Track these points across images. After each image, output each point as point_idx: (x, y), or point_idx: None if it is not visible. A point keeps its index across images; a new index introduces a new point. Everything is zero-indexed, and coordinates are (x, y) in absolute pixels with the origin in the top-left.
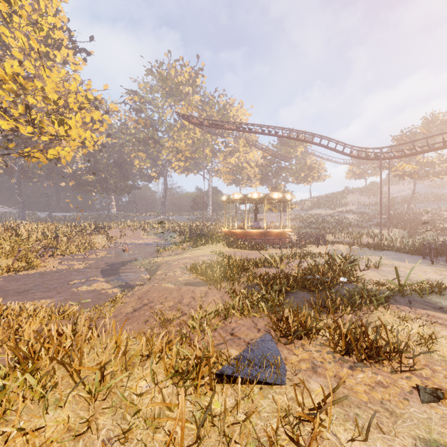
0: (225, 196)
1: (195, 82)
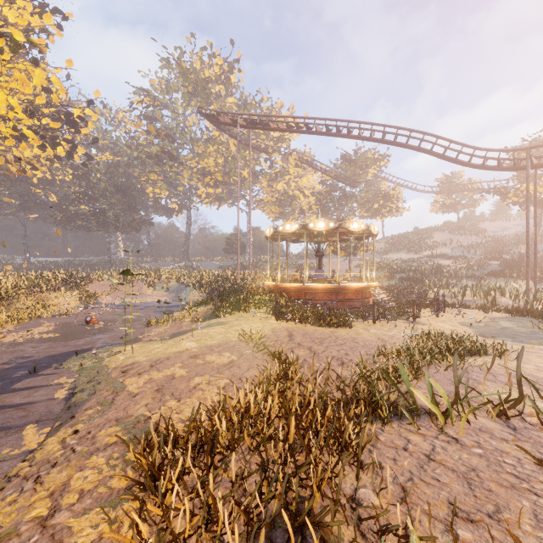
0: (270, 228)
1: (229, 80)
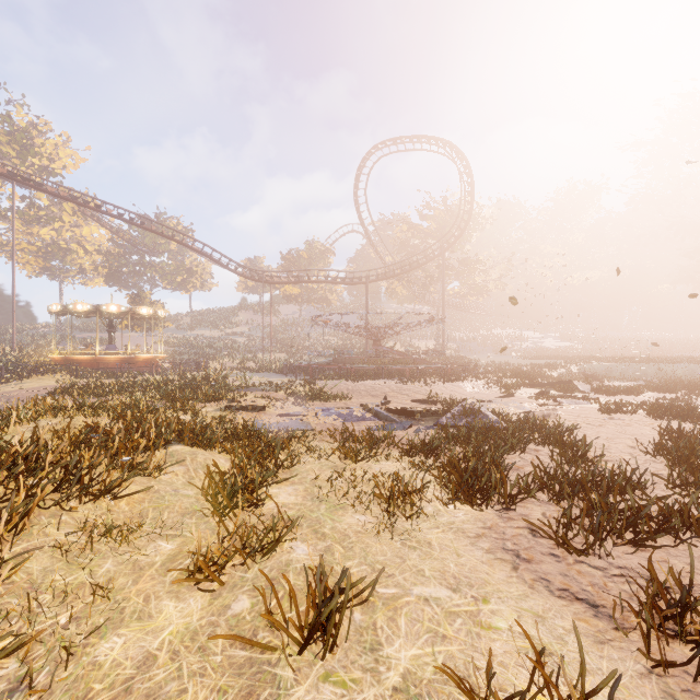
0: (57, 305)
1: None
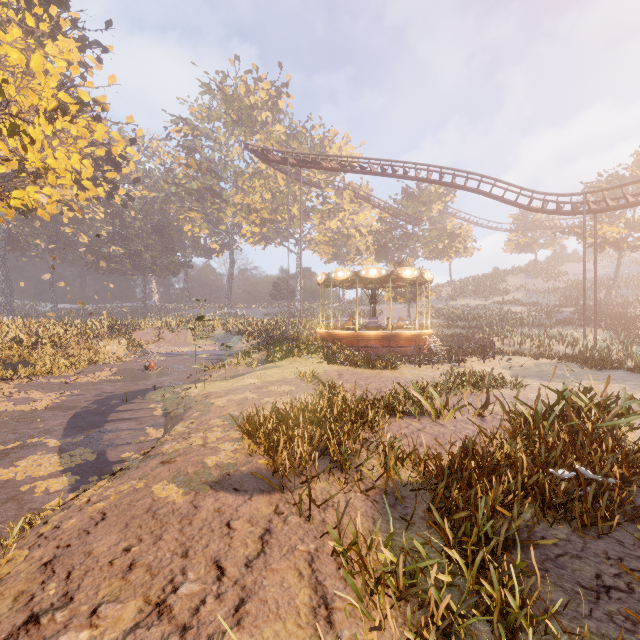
0: (322, 275)
1: (276, 106)
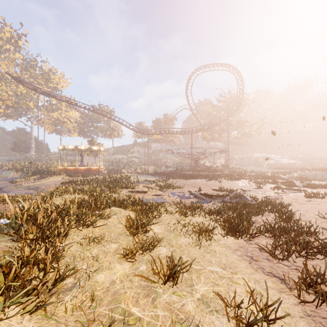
0: (61, 146)
1: (16, 42)
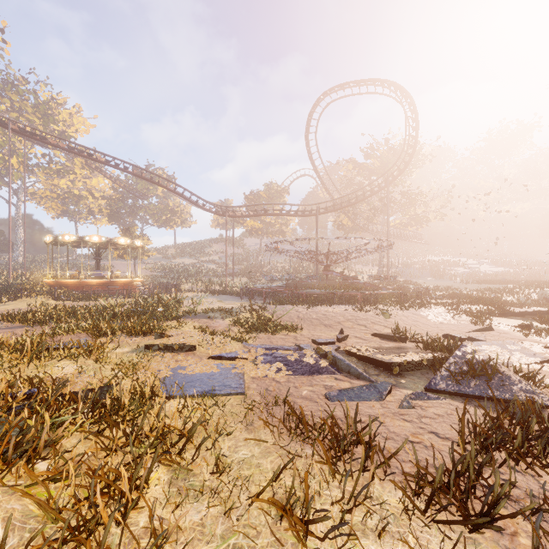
0: (49, 236)
1: None
